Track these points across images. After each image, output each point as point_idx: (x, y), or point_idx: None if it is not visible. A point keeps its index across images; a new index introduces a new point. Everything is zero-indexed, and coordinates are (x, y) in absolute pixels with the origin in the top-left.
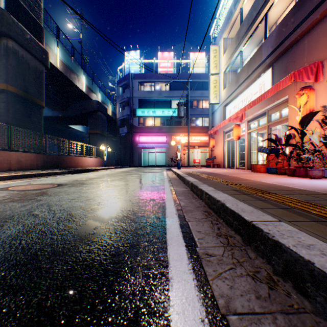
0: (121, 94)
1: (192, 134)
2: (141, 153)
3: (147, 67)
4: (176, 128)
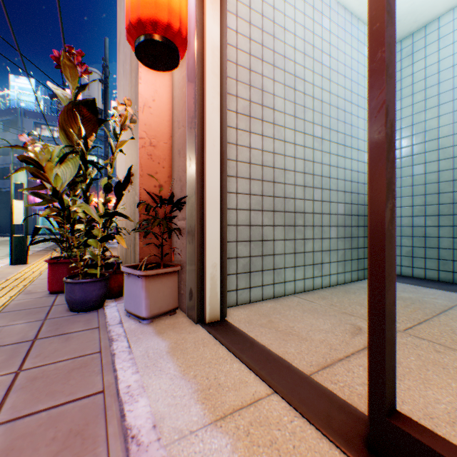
0: (2, 132)
1: (114, 196)
2: (39, 217)
3: (41, 136)
4: (91, 188)
